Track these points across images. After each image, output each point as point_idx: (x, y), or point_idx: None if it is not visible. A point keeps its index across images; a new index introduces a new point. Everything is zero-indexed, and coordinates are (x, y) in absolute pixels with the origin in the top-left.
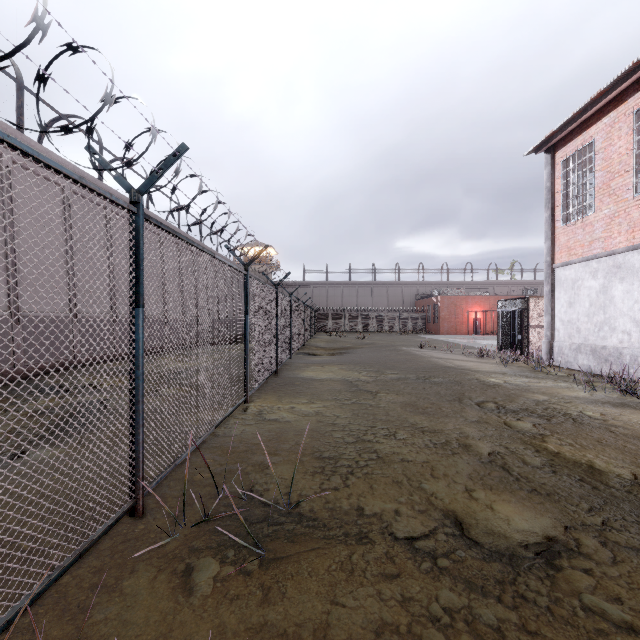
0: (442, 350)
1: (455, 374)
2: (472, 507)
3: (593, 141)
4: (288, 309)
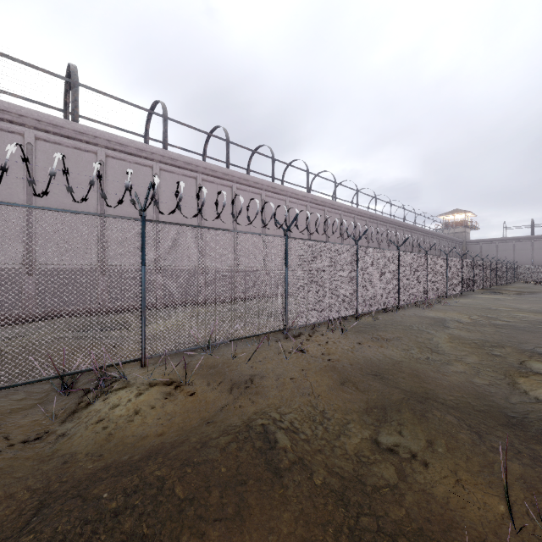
0: None
1: None
2: (497, 307)
3: None
4: (471, 266)
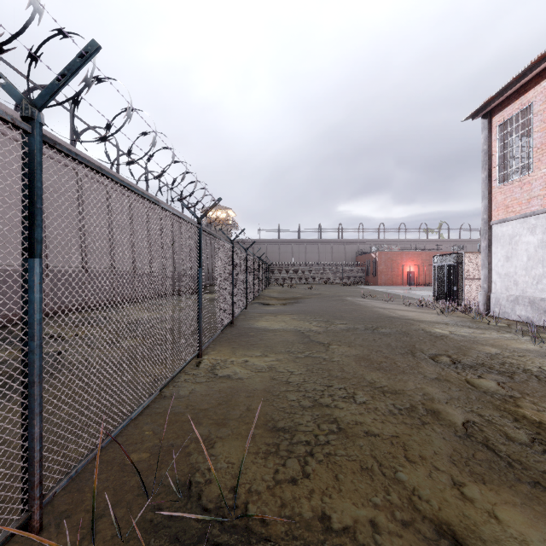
0: (384, 300)
1: (401, 324)
2: (471, 516)
3: (531, 104)
4: (244, 263)
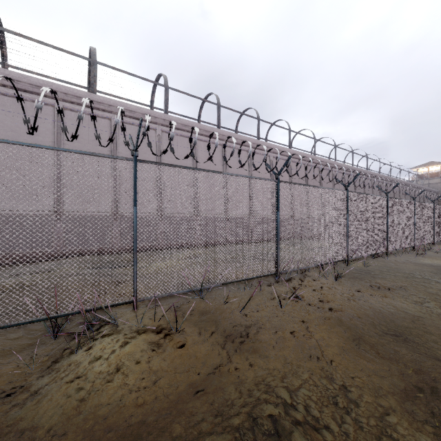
0: None
1: None
2: None
3: None
4: None
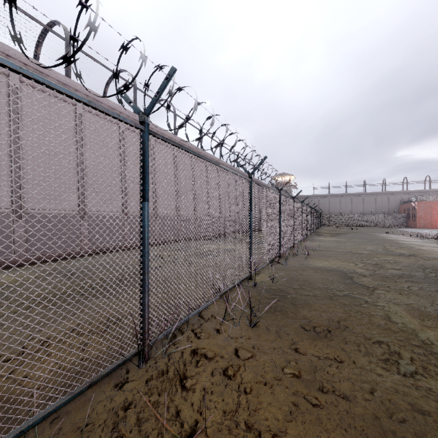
0: (397, 234)
1: (388, 241)
2: (355, 250)
3: None
4: (309, 213)
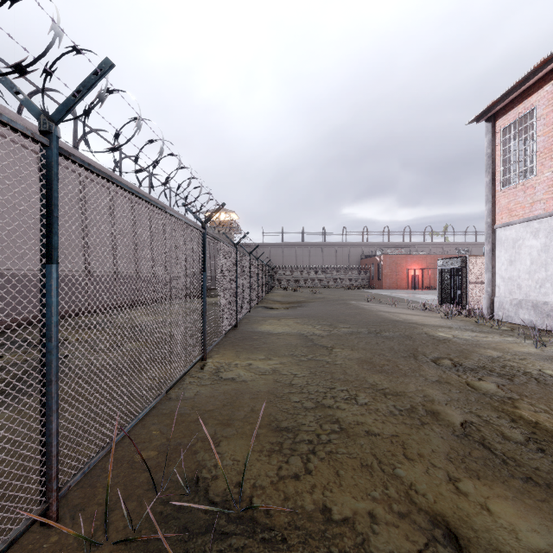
0: (388, 304)
1: (404, 328)
2: (464, 508)
3: (534, 108)
4: (247, 267)
